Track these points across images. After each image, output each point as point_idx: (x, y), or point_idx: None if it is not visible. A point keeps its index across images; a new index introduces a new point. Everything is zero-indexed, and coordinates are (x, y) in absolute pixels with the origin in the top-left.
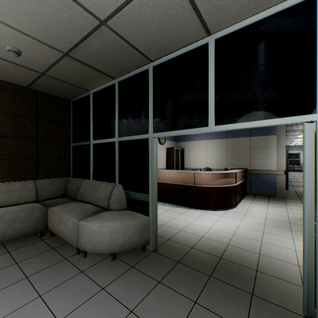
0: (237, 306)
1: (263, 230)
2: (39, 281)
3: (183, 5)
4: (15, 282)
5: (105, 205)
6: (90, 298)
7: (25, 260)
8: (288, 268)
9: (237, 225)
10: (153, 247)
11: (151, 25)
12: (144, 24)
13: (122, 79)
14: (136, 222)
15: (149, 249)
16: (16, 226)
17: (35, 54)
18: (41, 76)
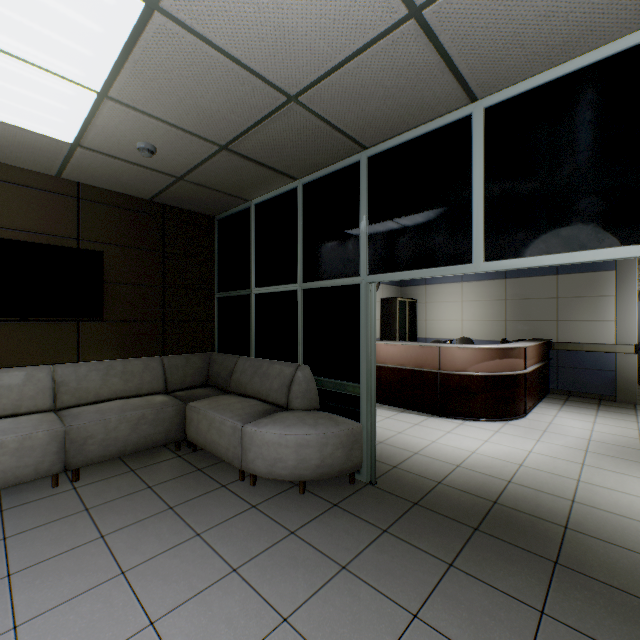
0: (527, 577)
1: (583, 460)
2: (190, 514)
3: (429, 63)
4: (156, 514)
5: (282, 402)
6: (275, 544)
7: (161, 483)
8: (632, 527)
9: (527, 449)
10: (368, 477)
11: (372, 95)
12: (360, 94)
13: (310, 180)
14: (340, 430)
15: (360, 481)
16: (142, 431)
17: (176, 151)
18: (177, 182)
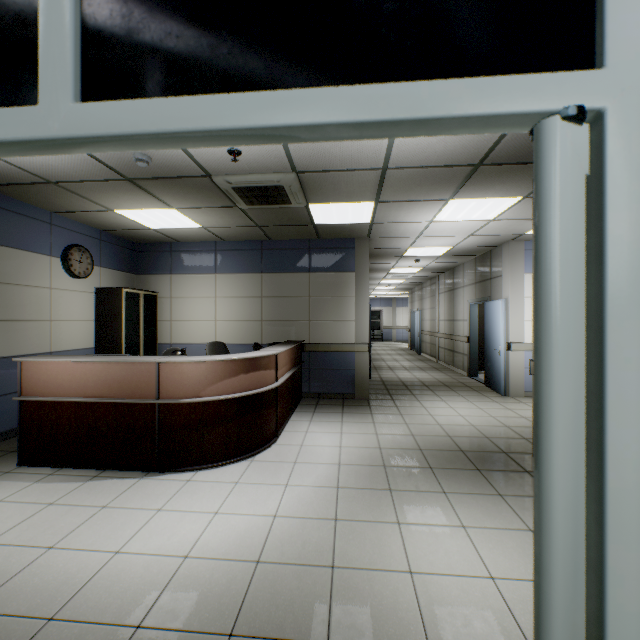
0: None
1: (336, 511)
2: None
3: None
4: None
5: None
6: None
7: None
8: None
9: (272, 511)
10: None
11: None
12: None
13: None
14: None
15: None
16: None
17: None
18: None
